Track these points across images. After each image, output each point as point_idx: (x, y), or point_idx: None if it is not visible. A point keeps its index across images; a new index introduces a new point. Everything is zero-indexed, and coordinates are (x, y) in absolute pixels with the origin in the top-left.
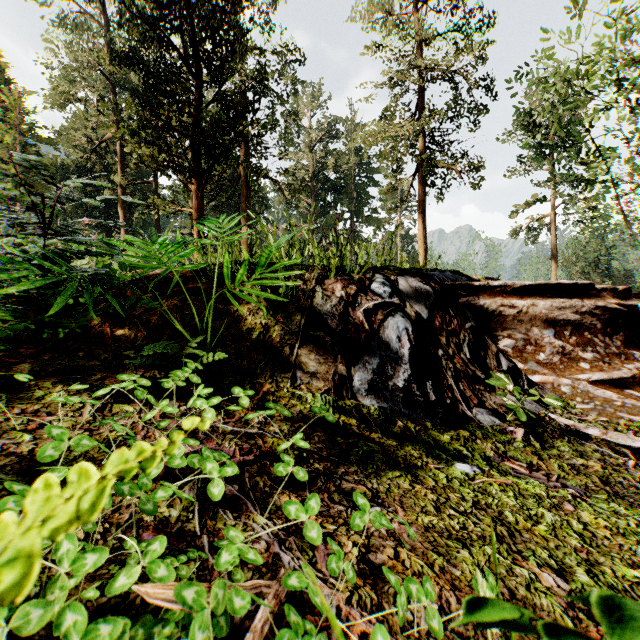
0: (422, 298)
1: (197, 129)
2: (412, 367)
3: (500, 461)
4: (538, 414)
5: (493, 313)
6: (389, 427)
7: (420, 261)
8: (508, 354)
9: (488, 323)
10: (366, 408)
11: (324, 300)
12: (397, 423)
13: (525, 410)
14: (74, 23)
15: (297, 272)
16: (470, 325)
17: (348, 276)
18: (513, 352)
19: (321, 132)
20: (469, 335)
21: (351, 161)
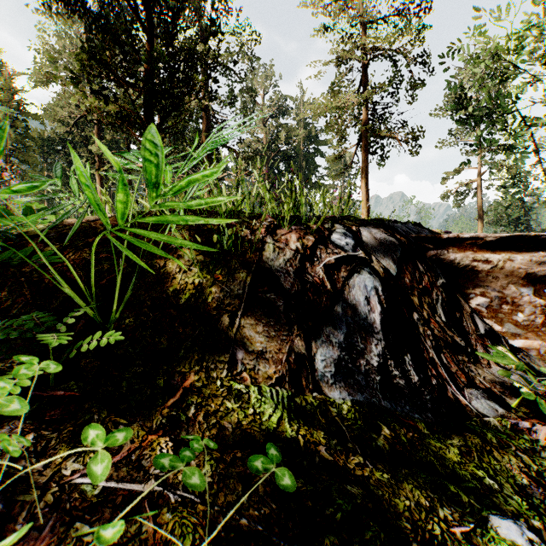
0: (388, 251)
1: (149, 83)
2: (386, 337)
3: (542, 496)
4: (541, 394)
5: (464, 268)
6: (371, 439)
7: None
8: (482, 314)
9: (458, 279)
10: (335, 407)
11: (276, 253)
12: (381, 430)
13: (544, 399)
14: (56, 11)
15: (226, 200)
16: (441, 282)
17: (304, 226)
18: (487, 312)
19: (274, 109)
20: (442, 294)
21: (301, 134)
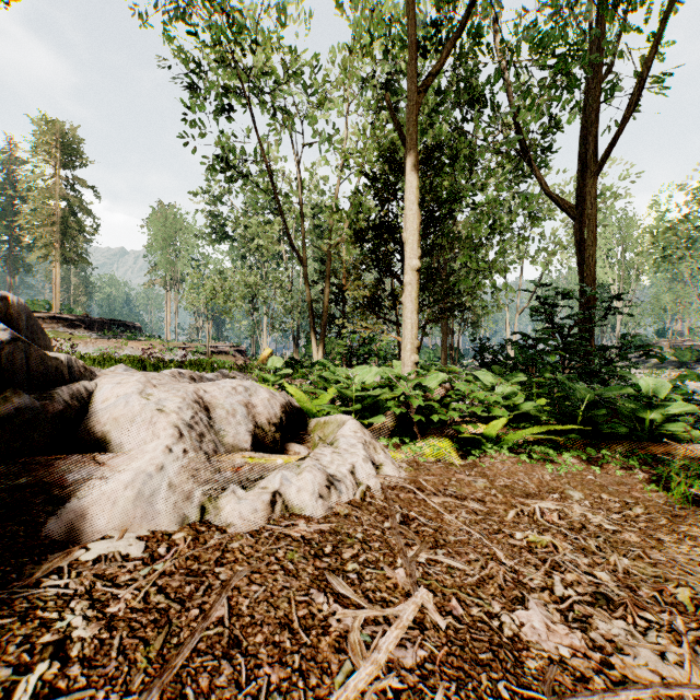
0: None
1: None
2: None
3: None
4: None
5: None
6: None
7: (56, 295)
8: None
9: None
10: None
11: None
12: None
13: None
14: None
15: None
16: None
17: None
18: None
19: None
20: None
21: None
